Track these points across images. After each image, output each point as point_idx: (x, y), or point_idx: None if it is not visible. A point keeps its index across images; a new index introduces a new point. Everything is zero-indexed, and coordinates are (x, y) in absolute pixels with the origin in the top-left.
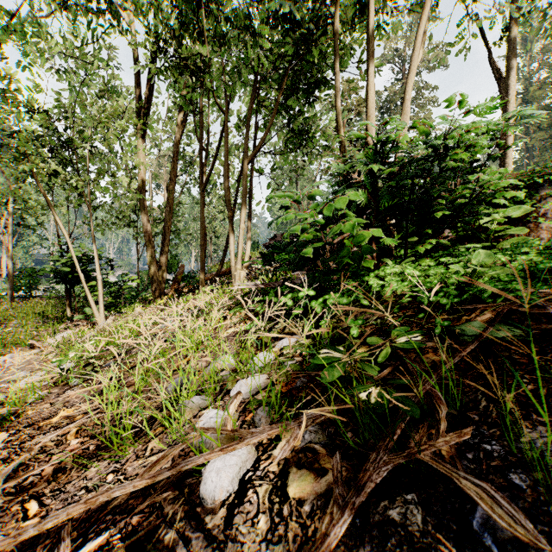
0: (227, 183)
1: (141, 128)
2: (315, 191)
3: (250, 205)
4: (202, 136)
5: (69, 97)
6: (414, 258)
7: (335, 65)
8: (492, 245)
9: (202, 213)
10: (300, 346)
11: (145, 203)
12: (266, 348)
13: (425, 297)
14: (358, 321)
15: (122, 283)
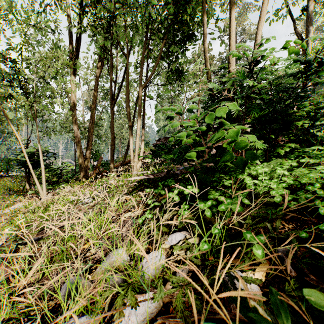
0: (128, 103)
1: (72, 68)
2: (192, 106)
3: (144, 118)
4: (111, 72)
5: (19, 43)
6: (280, 159)
7: (204, 18)
8: (321, 147)
9: (111, 124)
10: (189, 246)
11: (75, 117)
12: (157, 241)
13: (319, 204)
14: (260, 237)
15: (63, 168)
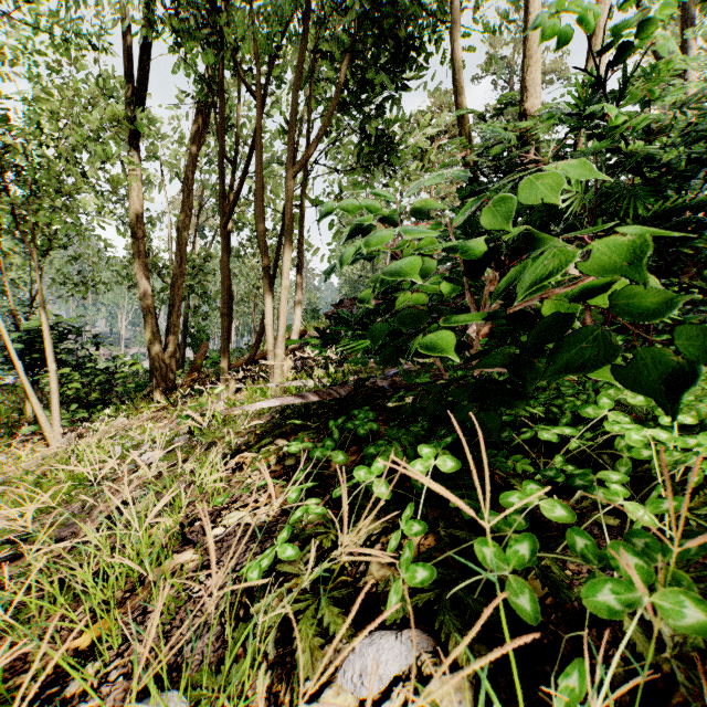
0: (261, 211)
1: (131, 131)
2: (426, 201)
3: (301, 250)
4: (221, 137)
5: None
6: None
7: None
8: None
9: (223, 263)
10: None
11: (141, 249)
12: None
13: None
14: None
15: (115, 370)
